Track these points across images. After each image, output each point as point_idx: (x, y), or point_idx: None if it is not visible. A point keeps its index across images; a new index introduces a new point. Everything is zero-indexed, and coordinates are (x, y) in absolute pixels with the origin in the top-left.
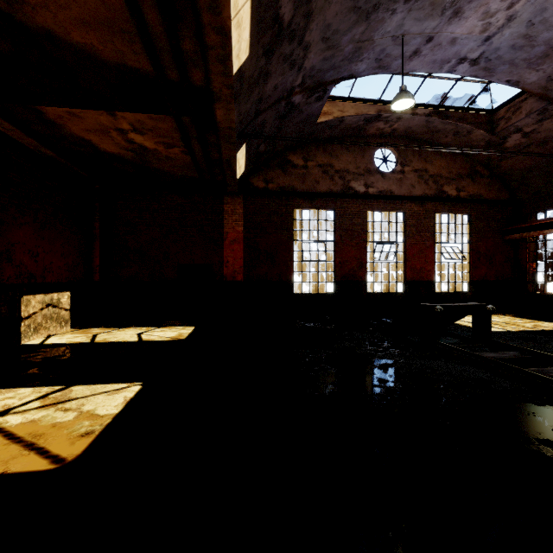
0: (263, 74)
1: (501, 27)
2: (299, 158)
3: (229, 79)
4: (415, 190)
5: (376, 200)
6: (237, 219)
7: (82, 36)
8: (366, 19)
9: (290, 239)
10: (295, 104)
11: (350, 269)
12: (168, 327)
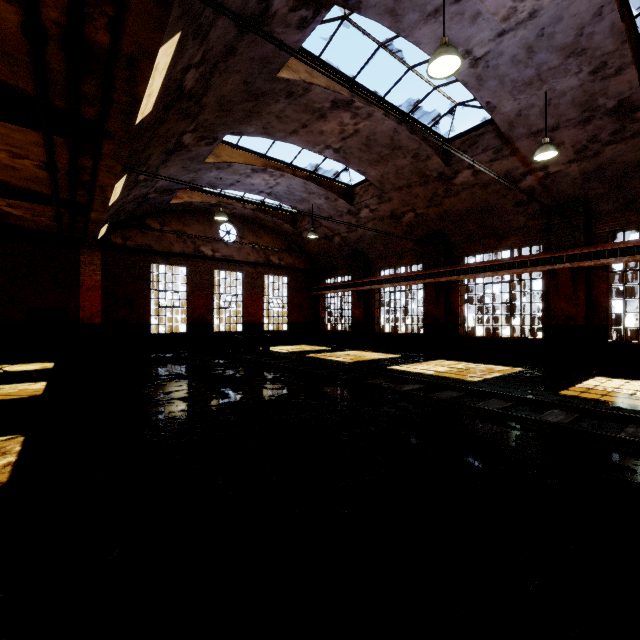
0: (126, 195)
1: (275, 185)
2: (156, 223)
3: (105, 207)
4: (250, 257)
5: (221, 262)
6: (95, 269)
7: (5, 178)
8: (195, 172)
9: (148, 289)
10: (151, 197)
11: (200, 313)
12: (25, 364)
